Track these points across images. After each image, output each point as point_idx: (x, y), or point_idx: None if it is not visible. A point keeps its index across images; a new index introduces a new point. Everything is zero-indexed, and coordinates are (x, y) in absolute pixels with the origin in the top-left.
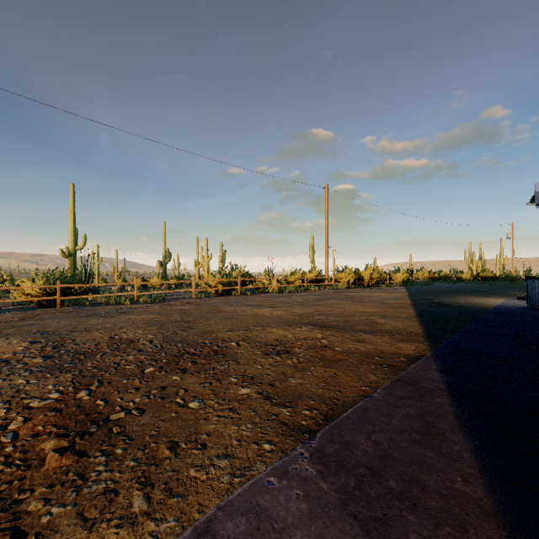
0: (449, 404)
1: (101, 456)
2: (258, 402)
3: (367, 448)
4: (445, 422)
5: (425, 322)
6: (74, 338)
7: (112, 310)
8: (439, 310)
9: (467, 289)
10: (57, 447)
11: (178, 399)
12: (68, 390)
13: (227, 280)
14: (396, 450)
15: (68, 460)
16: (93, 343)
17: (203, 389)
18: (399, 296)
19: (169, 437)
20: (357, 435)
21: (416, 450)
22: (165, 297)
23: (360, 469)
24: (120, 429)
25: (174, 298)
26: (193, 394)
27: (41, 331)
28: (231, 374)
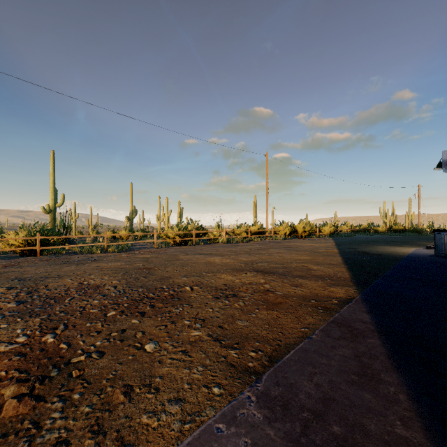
0: (380, 345)
1: (58, 402)
2: (208, 345)
3: (310, 391)
4: (378, 363)
5: (352, 268)
6: (47, 284)
7: (84, 258)
8: (362, 258)
9: (384, 239)
10: (16, 393)
11: (136, 342)
12: (35, 334)
13: (184, 232)
14: (336, 393)
15: (25, 407)
16: (64, 288)
17: (159, 332)
18: (328, 245)
19: (125, 381)
20: (300, 377)
21: (355, 392)
22: (131, 247)
23: (304, 413)
24: (79, 373)
25: (139, 248)
26: (149, 337)
27: (19, 277)
28: (184, 317)
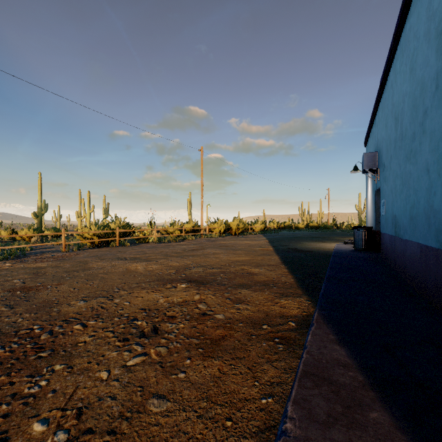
0: (393, 426)
1: None
2: None
3: None
4: None
5: (292, 269)
6: None
7: None
8: (297, 255)
9: (307, 236)
10: None
11: None
12: None
13: (104, 231)
14: None
15: None
16: None
17: None
18: (262, 243)
19: None
20: None
21: None
22: (30, 251)
23: None
24: None
25: (41, 252)
26: None
27: None
28: (41, 408)
